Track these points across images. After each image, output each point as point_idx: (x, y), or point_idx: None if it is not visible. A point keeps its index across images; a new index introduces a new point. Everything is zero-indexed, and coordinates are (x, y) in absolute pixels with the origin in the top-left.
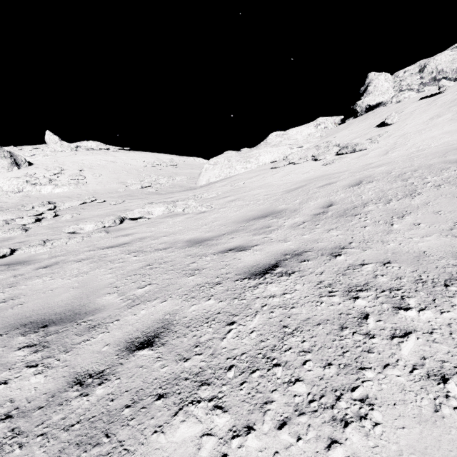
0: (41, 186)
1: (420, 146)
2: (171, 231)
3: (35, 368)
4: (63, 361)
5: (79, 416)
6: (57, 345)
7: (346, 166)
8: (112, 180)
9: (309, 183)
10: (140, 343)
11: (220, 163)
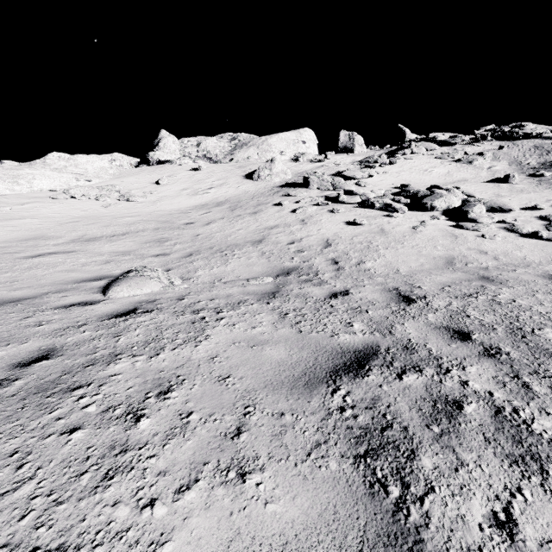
0: None
1: (163, 208)
2: None
3: None
4: None
5: None
6: None
7: (118, 211)
8: None
9: (82, 220)
10: None
11: None
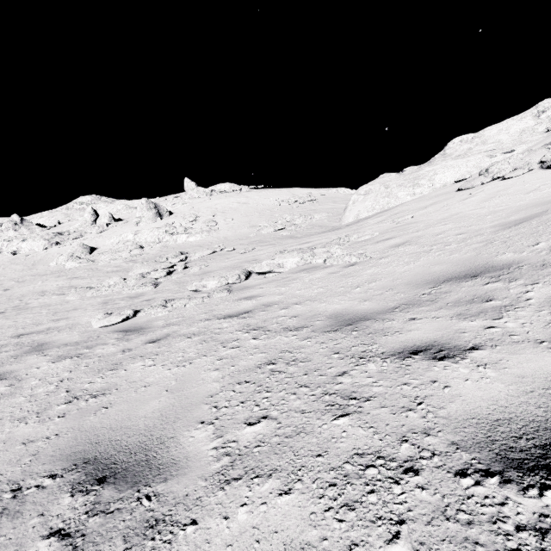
0: (177, 235)
1: None
2: (307, 295)
3: None
4: None
5: None
6: None
7: None
8: (243, 224)
9: None
10: None
11: (373, 191)
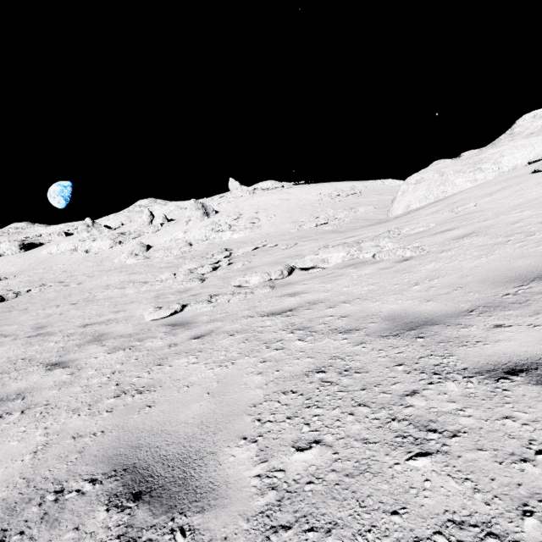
0: (222, 232)
1: None
2: (356, 293)
3: None
4: None
5: None
6: None
7: None
8: (285, 220)
9: None
10: None
11: (426, 179)
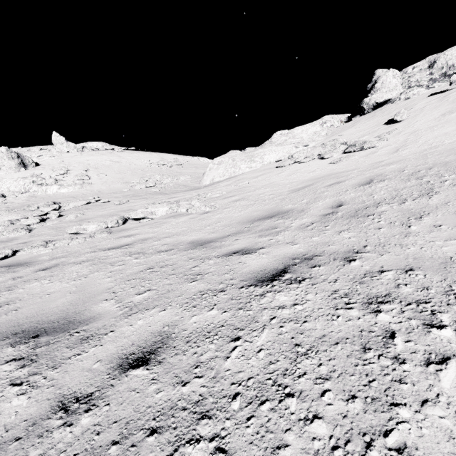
0: (47, 186)
1: (432, 142)
2: (174, 232)
3: (19, 387)
4: (49, 380)
5: (59, 453)
6: (46, 359)
7: (354, 164)
8: (117, 180)
9: (316, 182)
10: (134, 360)
11: (224, 162)
